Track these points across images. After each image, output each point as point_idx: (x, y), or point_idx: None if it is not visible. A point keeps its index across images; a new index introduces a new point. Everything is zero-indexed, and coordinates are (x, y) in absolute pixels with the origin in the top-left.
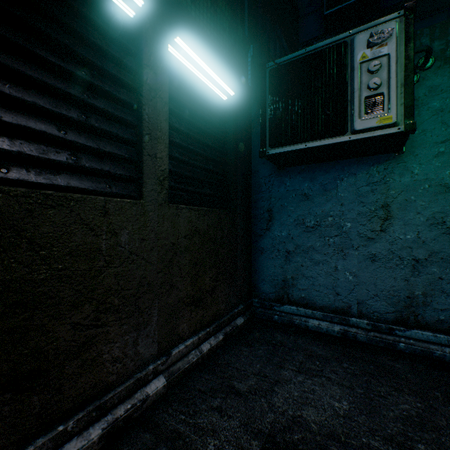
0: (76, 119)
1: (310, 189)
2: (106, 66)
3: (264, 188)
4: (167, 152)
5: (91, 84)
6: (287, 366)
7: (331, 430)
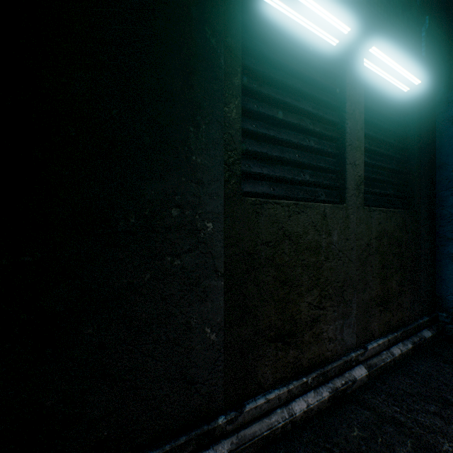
0: (305, 144)
1: None
2: (320, 95)
3: None
4: (362, 159)
5: (312, 114)
6: None
7: None
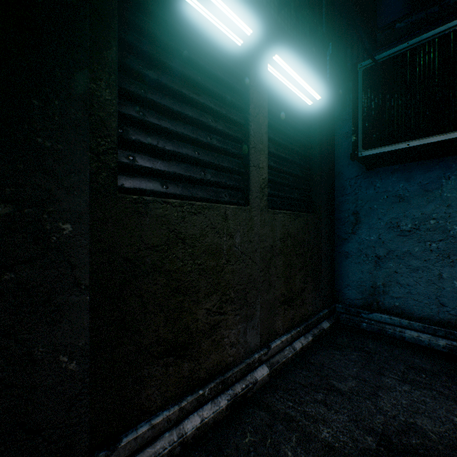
0: (206, 141)
1: (406, 190)
2: (223, 93)
3: (348, 191)
4: (267, 162)
5: (214, 111)
6: (388, 374)
7: (454, 443)
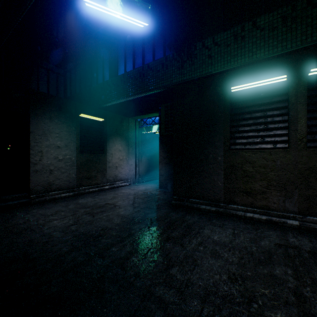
0: (262, 129)
1: None
2: (272, 106)
3: None
4: (305, 126)
5: (267, 116)
6: None
7: None
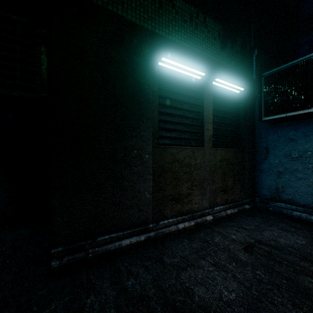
0: (185, 123)
1: (294, 135)
2: (192, 101)
3: (262, 136)
4: (212, 127)
5: (189, 110)
6: (273, 226)
7: (291, 245)
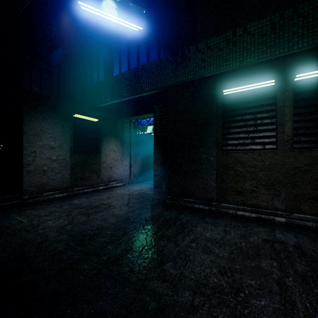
0: (252, 130)
1: None
2: (262, 109)
3: None
4: (291, 128)
5: (256, 118)
6: None
7: None
